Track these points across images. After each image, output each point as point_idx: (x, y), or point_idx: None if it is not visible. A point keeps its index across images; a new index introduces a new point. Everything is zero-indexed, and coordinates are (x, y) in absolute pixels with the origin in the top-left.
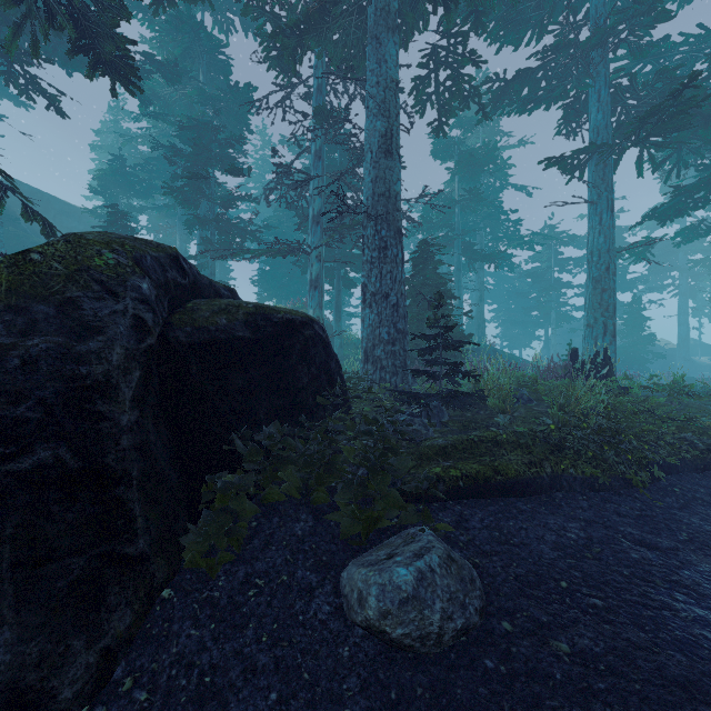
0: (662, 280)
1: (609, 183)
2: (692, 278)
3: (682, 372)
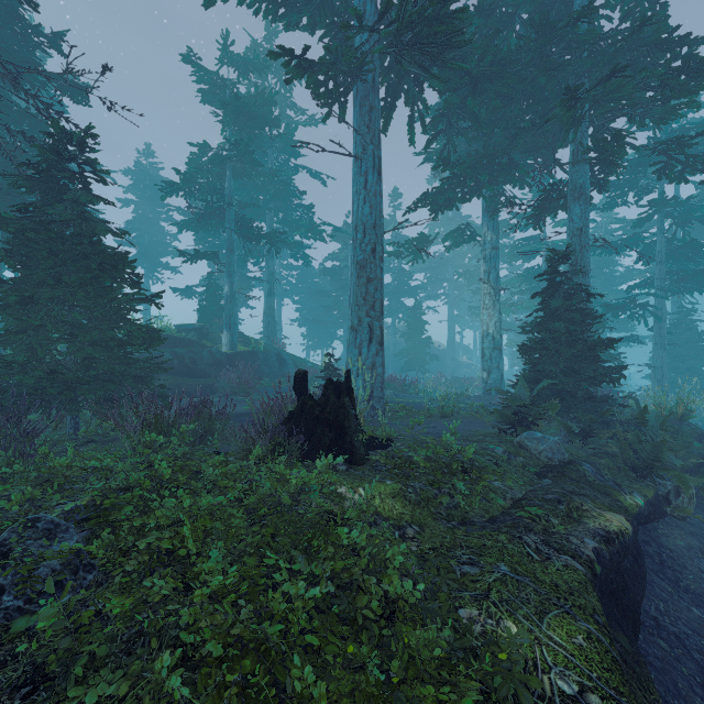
0: (437, 290)
1: (376, 134)
2: (457, 289)
3: (451, 370)
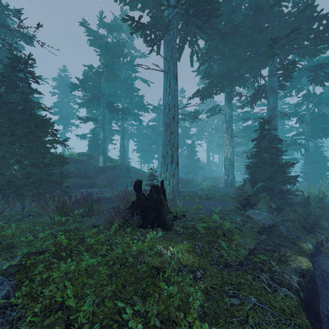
0: (202, 136)
1: (175, 61)
2: (211, 135)
3: (208, 173)
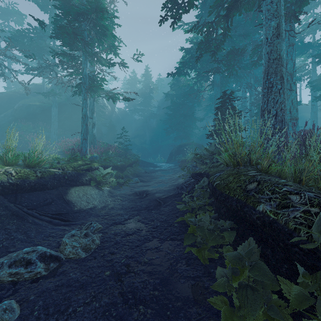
0: None
1: None
2: None
3: None
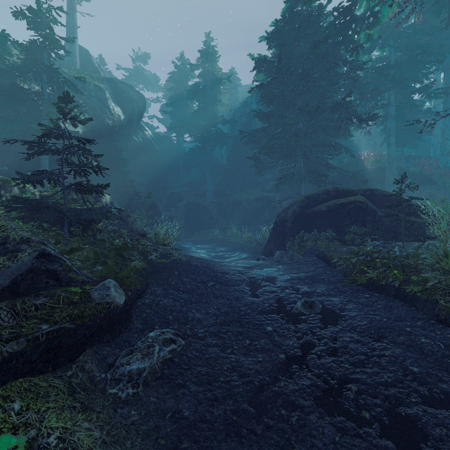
0: None
1: None
2: None
3: None
